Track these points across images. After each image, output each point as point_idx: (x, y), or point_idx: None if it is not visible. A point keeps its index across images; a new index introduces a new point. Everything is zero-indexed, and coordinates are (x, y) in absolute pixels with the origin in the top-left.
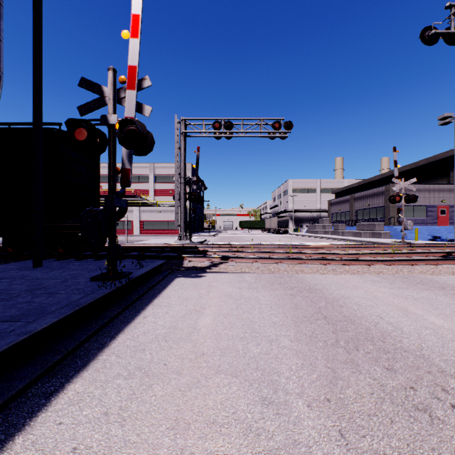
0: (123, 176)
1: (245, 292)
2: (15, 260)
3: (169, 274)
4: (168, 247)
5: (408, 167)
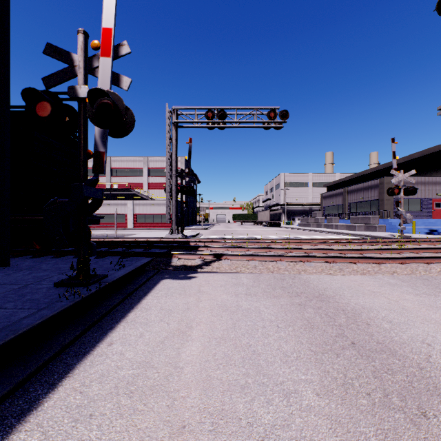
0: (96, 160)
1: (243, 301)
2: None
3: (155, 274)
4: (158, 242)
5: (401, 160)
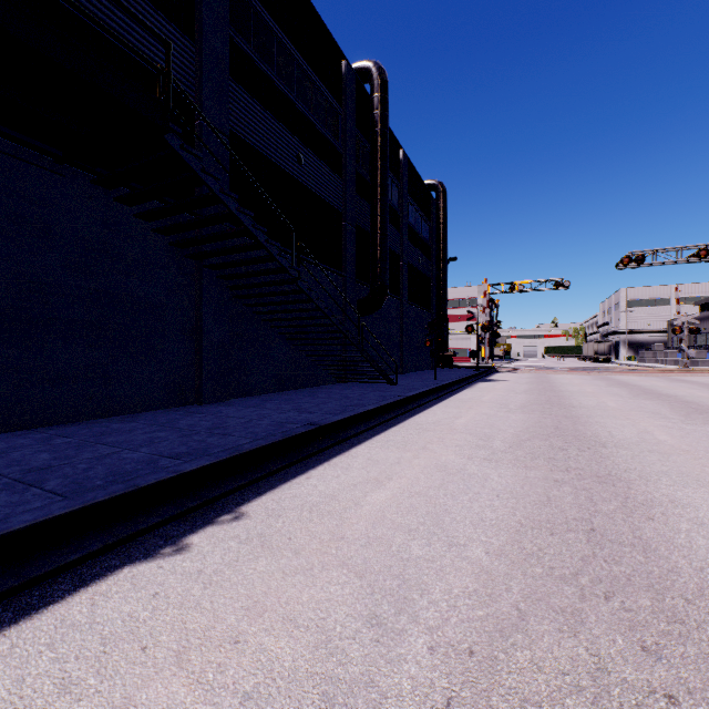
0: (481, 340)
1: (521, 375)
2: None
3: (492, 373)
4: None
5: None
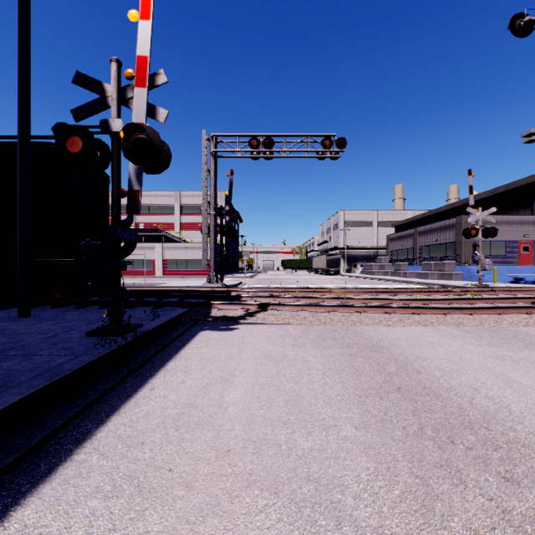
0: (130, 200)
1: (289, 351)
2: (1, 308)
3: (192, 325)
4: (194, 291)
5: (483, 195)
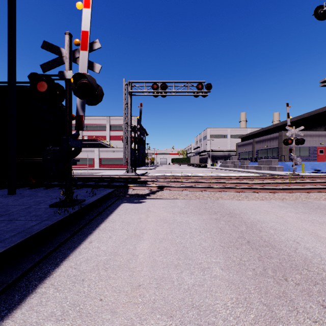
0: (77, 121)
1: (177, 217)
2: None
3: (117, 200)
4: (118, 178)
5: (295, 119)
